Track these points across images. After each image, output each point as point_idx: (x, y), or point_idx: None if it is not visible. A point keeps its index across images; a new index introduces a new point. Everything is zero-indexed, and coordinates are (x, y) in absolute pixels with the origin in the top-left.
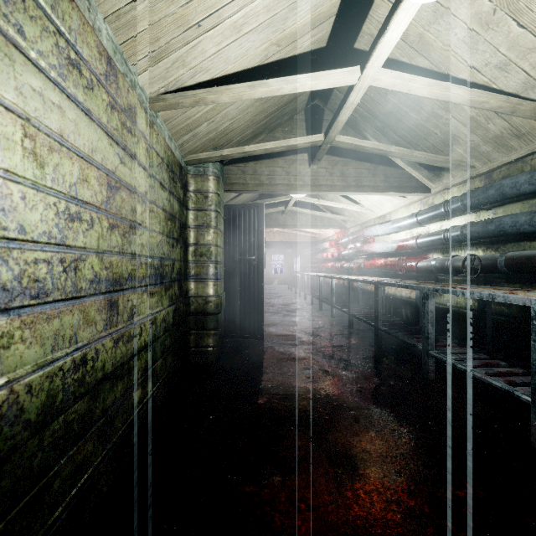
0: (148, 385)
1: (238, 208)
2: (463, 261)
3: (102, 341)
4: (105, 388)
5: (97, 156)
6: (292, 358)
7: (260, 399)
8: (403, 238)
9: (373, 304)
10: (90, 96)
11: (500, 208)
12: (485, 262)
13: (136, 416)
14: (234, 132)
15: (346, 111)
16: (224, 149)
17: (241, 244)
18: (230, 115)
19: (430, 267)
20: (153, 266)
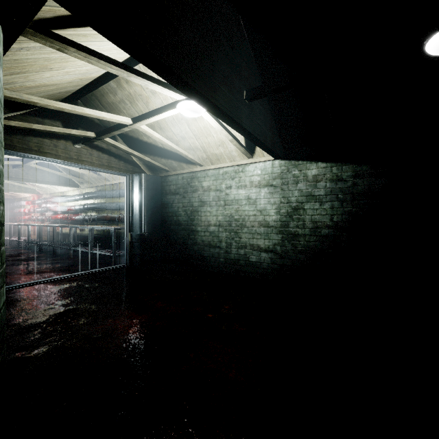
0: None
1: None
2: (88, 217)
3: None
4: None
5: None
6: None
7: None
8: (72, 205)
9: (57, 239)
10: None
11: (99, 199)
12: (93, 217)
13: None
14: None
15: (34, 162)
16: None
17: None
18: None
19: (79, 219)
20: None
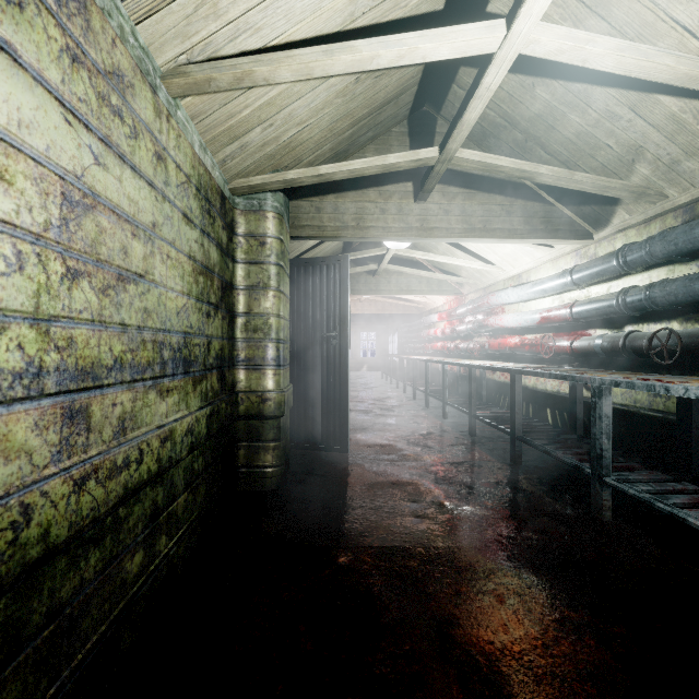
0: (159, 541)
1: (311, 263)
2: (650, 339)
3: (42, 486)
4: (55, 569)
5: (34, 137)
6: (391, 482)
7: (342, 556)
8: (548, 306)
9: (502, 400)
10: (15, 19)
11: None
12: (688, 340)
13: (133, 600)
14: (305, 147)
15: (477, 104)
16: (289, 170)
17: (316, 314)
18: (298, 118)
19: (594, 348)
20: (170, 346)
